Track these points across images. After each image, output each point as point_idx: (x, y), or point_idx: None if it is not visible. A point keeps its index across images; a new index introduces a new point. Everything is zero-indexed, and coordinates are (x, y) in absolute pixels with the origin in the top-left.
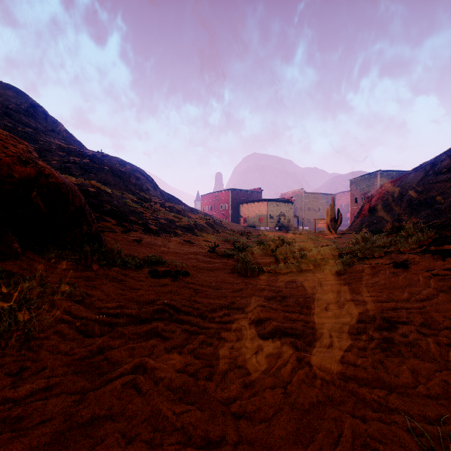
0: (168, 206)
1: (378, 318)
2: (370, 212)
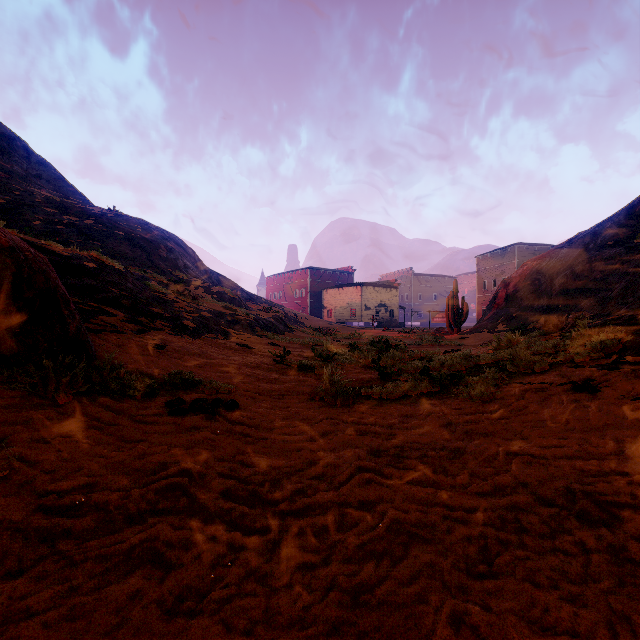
0: (216, 291)
1: (580, 496)
2: (507, 302)
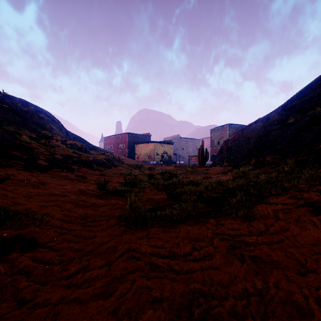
0: (70, 143)
1: None
2: (228, 151)
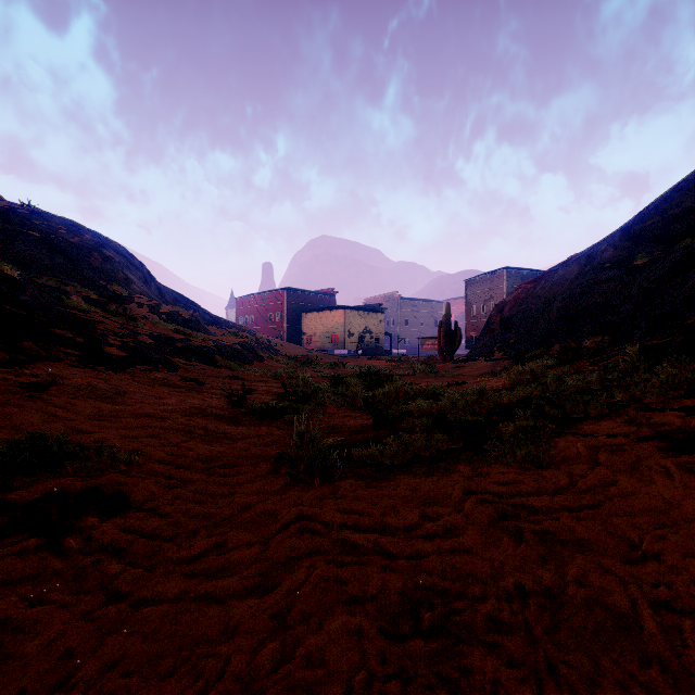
0: (167, 311)
1: None
2: (503, 327)
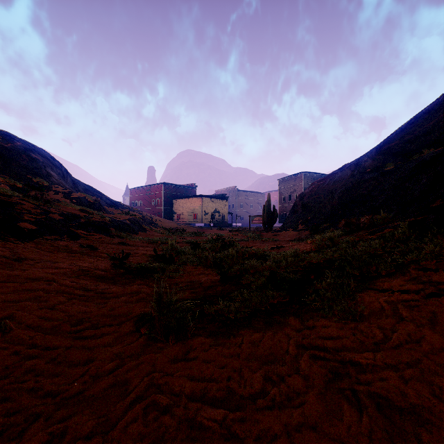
0: (76, 197)
1: None
2: (304, 209)
